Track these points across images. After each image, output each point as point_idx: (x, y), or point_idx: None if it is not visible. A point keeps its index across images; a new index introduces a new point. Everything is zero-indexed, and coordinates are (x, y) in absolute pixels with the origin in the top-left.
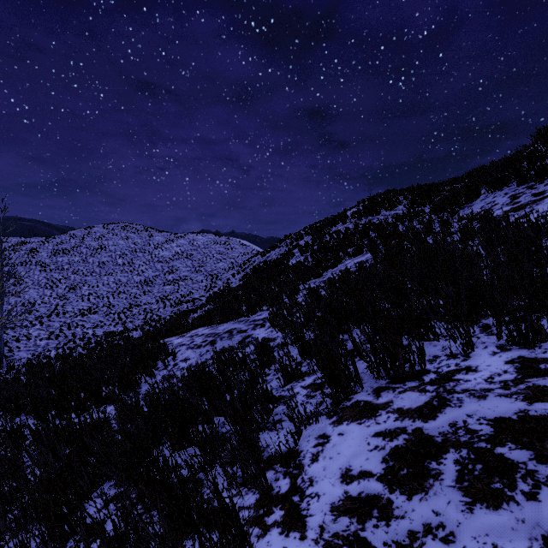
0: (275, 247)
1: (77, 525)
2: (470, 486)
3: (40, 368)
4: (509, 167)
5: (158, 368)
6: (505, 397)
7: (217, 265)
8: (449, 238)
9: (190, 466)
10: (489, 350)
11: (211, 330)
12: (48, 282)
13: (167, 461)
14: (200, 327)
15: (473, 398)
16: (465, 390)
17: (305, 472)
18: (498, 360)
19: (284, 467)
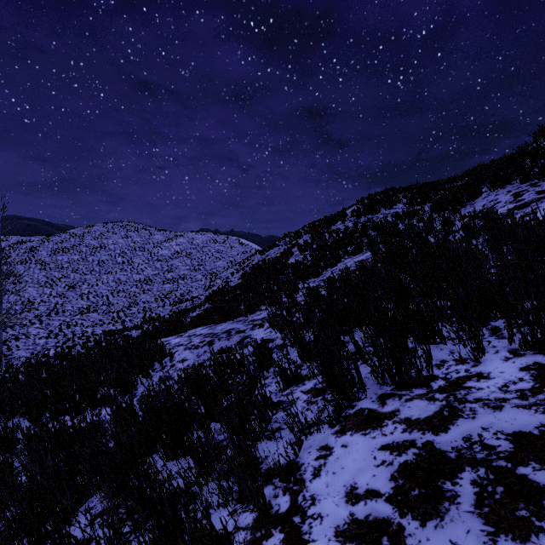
0: (274, 246)
1: (62, 544)
2: (491, 513)
3: (39, 367)
4: (512, 164)
5: (155, 369)
6: (523, 409)
7: (217, 263)
8: (450, 236)
9: (184, 478)
10: (501, 355)
11: (210, 329)
12: (48, 281)
13: (158, 475)
14: (199, 326)
15: (488, 409)
16: (478, 399)
17: (306, 488)
18: (512, 366)
19: (284, 481)
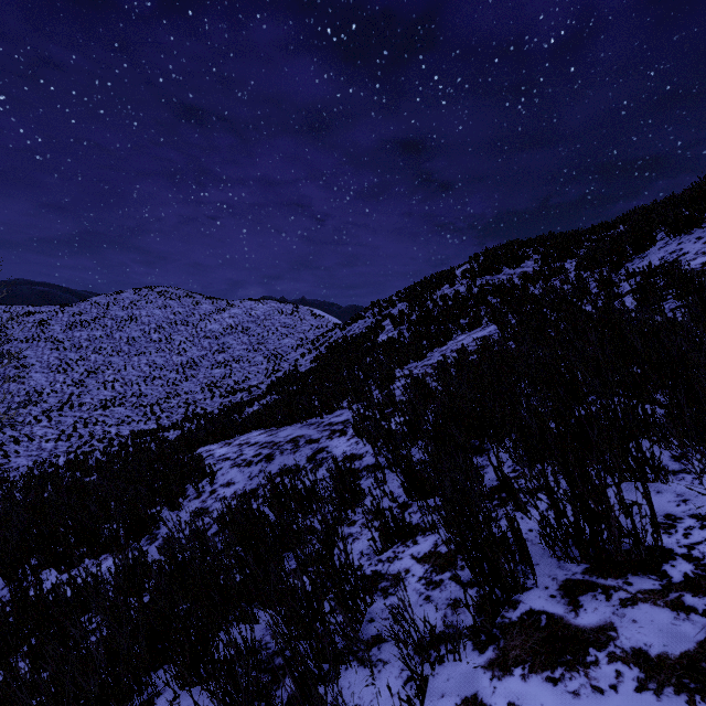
0: (358, 318)
1: None
2: None
3: (43, 481)
4: (702, 200)
5: (188, 496)
6: None
7: (282, 341)
8: (615, 303)
9: None
10: None
11: (269, 436)
12: (61, 365)
13: None
14: (255, 430)
15: None
16: None
17: None
18: None
19: None
